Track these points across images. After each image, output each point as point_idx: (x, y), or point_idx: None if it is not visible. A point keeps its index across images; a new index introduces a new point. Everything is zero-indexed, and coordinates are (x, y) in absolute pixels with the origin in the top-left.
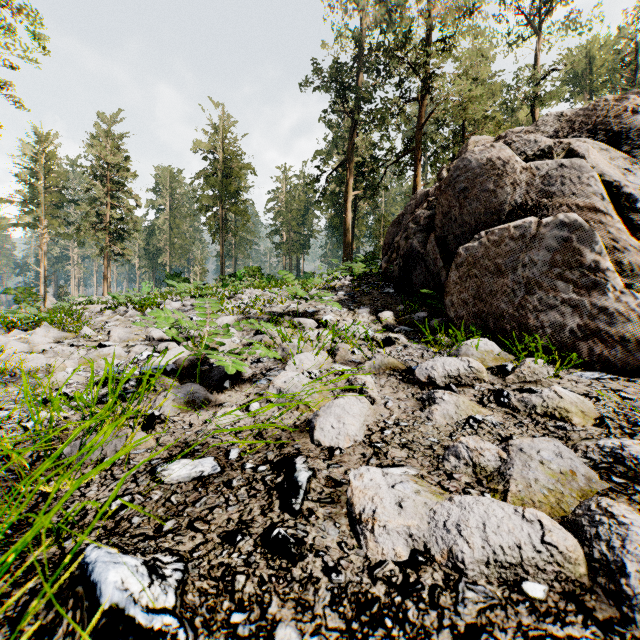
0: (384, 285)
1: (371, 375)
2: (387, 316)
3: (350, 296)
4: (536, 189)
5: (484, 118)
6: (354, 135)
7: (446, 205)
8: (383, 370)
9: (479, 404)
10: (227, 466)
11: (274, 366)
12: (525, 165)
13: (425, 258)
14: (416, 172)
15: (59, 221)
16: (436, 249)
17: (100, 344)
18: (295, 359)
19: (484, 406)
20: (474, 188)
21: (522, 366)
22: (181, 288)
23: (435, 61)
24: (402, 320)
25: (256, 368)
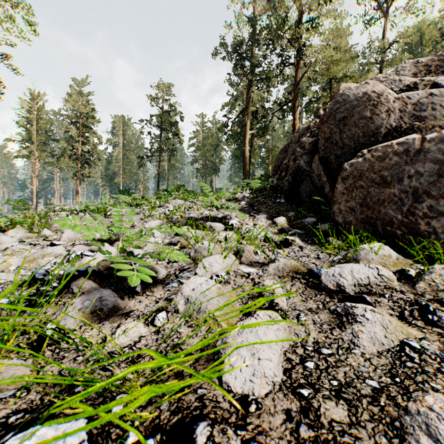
0: (276, 196)
1: (276, 278)
2: (281, 221)
3: (250, 205)
4: (408, 115)
5: (345, 77)
6: (251, 91)
7: (328, 132)
8: (286, 273)
9: (401, 320)
10: (101, 438)
11: (187, 266)
12: (397, 96)
13: (310, 174)
14: (295, 116)
15: (46, 154)
16: (320, 167)
17: (51, 243)
18: (205, 262)
19: (409, 323)
20: (352, 117)
21: (432, 274)
22: (122, 199)
23: (310, 35)
24: (294, 224)
25: (171, 268)
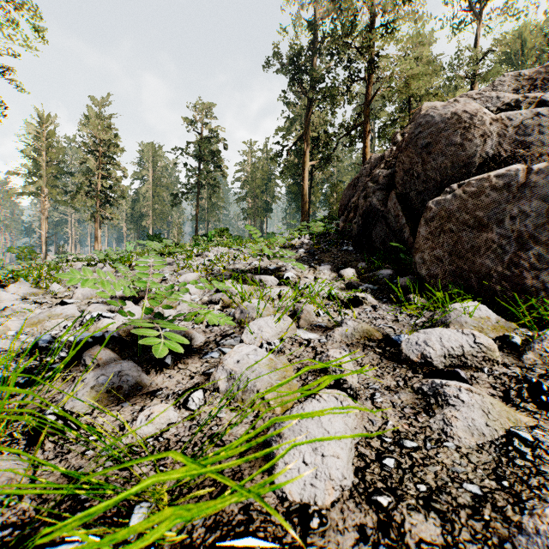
0: (343, 243)
1: (343, 346)
2: (349, 273)
3: (310, 253)
4: (508, 140)
5: (427, 95)
6: (311, 112)
7: (407, 162)
8: (357, 340)
9: (506, 402)
10: None
11: (231, 331)
12: (495, 116)
13: (386, 215)
14: (366, 143)
15: (58, 190)
16: (397, 206)
17: (62, 301)
18: (253, 326)
19: (516, 407)
20: (438, 143)
21: (543, 341)
22: (151, 246)
23: (384, 43)
24: (365, 277)
25: (210, 333)
